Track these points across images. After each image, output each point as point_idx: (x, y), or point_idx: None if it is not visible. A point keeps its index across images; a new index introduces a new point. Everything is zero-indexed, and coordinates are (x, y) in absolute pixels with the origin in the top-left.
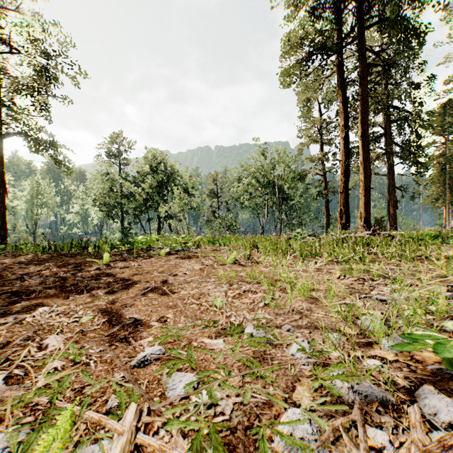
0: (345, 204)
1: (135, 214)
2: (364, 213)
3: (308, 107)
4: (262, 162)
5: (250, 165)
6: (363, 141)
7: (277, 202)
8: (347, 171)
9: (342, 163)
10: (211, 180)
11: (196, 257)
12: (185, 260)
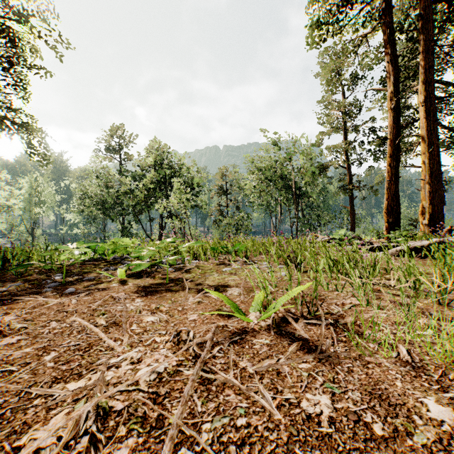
0: (394, 197)
1: (135, 213)
2: (428, 207)
3: (338, 79)
4: (276, 153)
5: (262, 157)
6: (427, 107)
7: (291, 200)
8: (397, 153)
9: (391, 143)
10: (219, 176)
11: (180, 289)
12: (148, 301)
